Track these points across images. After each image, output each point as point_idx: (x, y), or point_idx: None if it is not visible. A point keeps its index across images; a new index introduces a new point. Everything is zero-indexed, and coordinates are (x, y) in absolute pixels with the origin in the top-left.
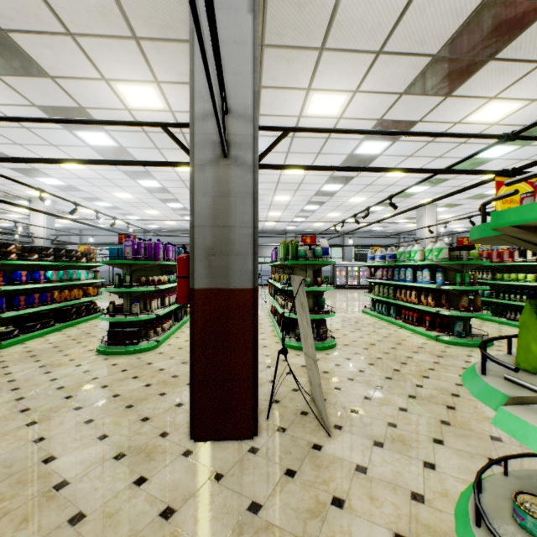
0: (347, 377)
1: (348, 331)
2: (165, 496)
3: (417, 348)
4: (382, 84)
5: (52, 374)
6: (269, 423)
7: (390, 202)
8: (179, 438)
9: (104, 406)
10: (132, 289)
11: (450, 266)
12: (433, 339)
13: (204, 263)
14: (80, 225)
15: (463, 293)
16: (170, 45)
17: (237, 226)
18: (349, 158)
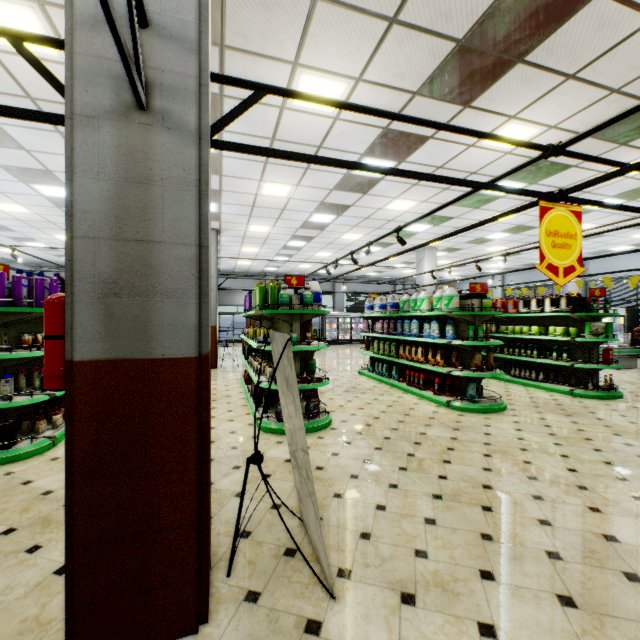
0: (350, 474)
1: (345, 401)
2: None
3: (428, 419)
4: (392, 74)
5: None
6: (231, 585)
7: (398, 236)
8: None
9: None
10: None
11: (462, 317)
12: (443, 405)
13: (95, 309)
14: None
15: (476, 349)
16: None
17: (166, 242)
18: (345, 179)
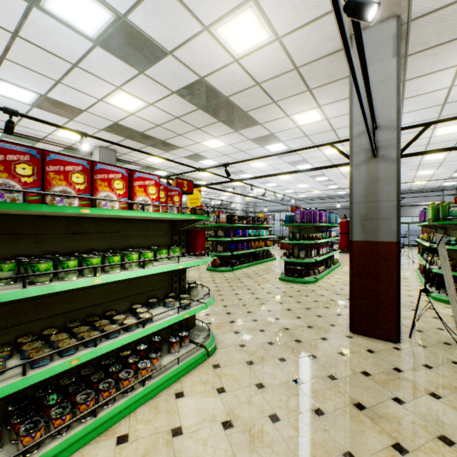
0: None
1: None
2: (339, 348)
3: None
4: None
5: (261, 286)
6: (411, 340)
7: None
8: (342, 329)
9: (293, 305)
10: (300, 241)
11: None
12: None
13: (359, 225)
14: (255, 199)
15: None
16: (330, 85)
17: (383, 201)
18: None
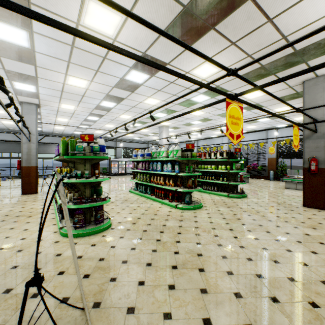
0: (122, 261)
1: (121, 209)
2: None
3: (167, 216)
4: (148, 17)
5: None
6: None
7: (151, 115)
8: None
9: None
10: None
11: (183, 161)
12: (174, 207)
13: None
14: None
15: (189, 177)
16: None
17: None
18: (121, 81)
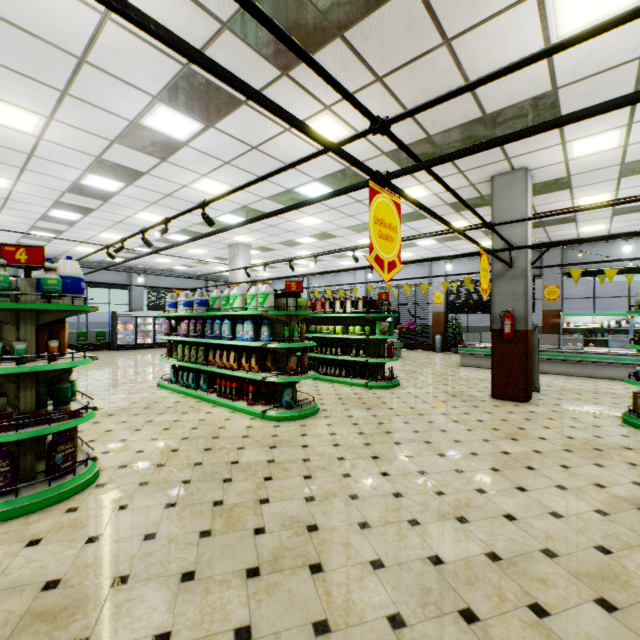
0: (114, 578)
1: (130, 431)
2: None
3: (242, 439)
4: None
5: None
6: None
7: (204, 212)
8: None
9: None
10: None
11: (278, 317)
12: (259, 417)
13: None
14: None
15: (292, 351)
16: None
17: None
18: (133, 130)
